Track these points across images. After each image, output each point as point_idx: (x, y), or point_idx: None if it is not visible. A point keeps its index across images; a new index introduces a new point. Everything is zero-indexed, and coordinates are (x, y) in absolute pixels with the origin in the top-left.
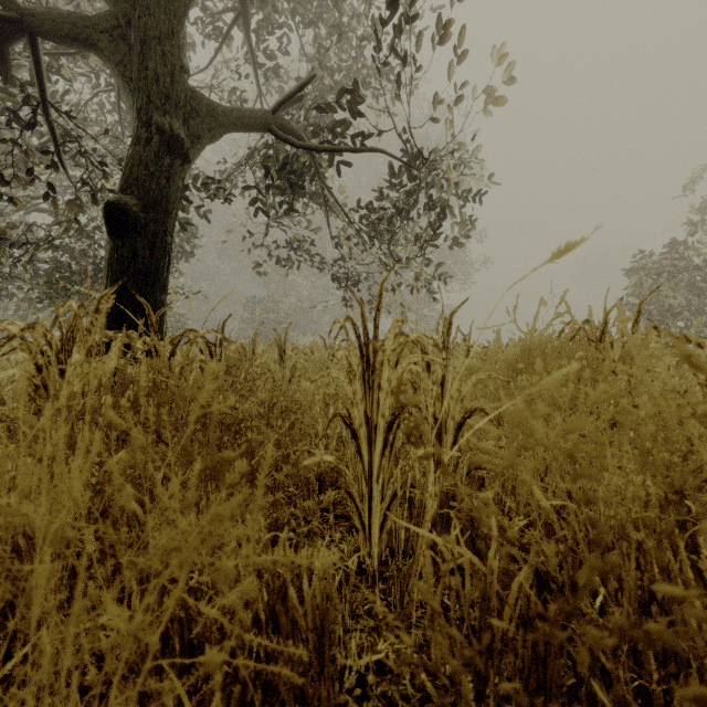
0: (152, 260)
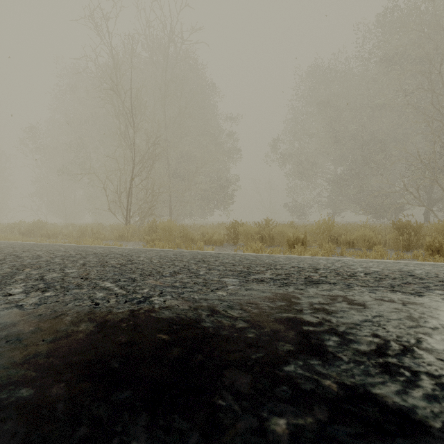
0: (426, 217)
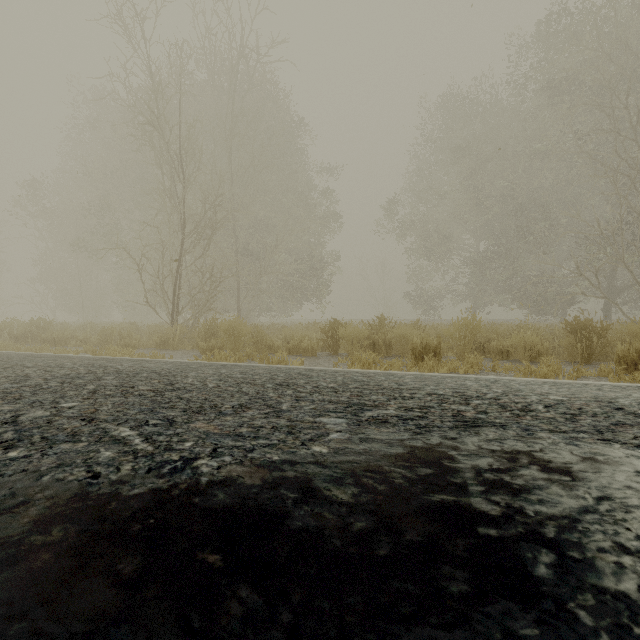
0: (606, 314)
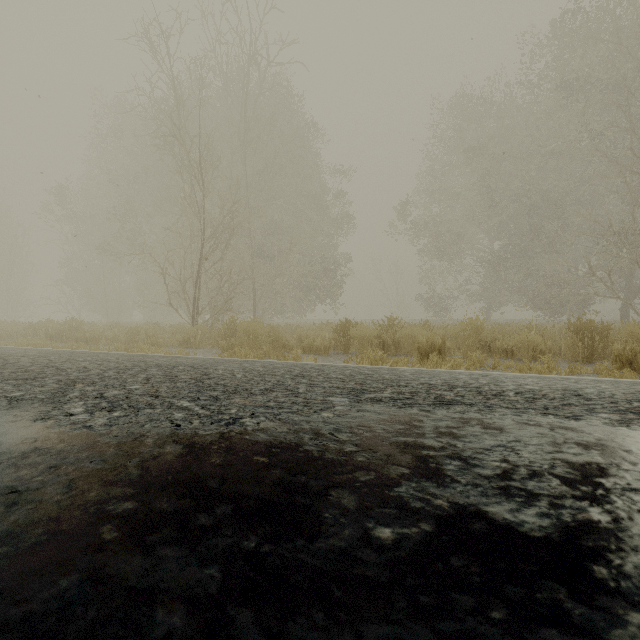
0: (624, 314)
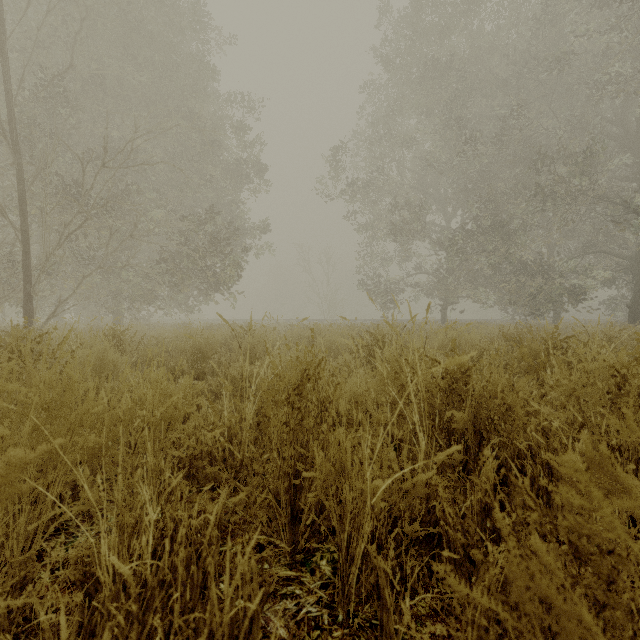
0: (635, 311)
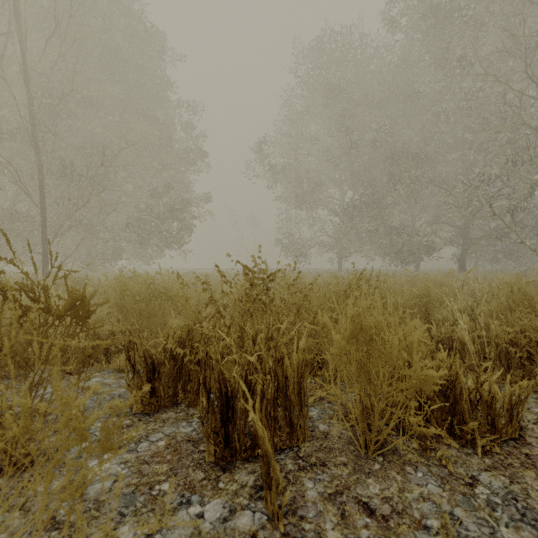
0: (462, 263)
